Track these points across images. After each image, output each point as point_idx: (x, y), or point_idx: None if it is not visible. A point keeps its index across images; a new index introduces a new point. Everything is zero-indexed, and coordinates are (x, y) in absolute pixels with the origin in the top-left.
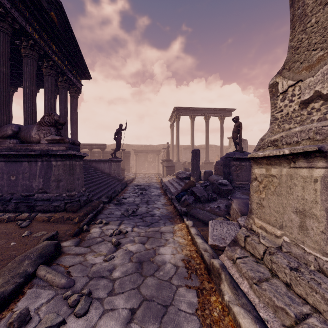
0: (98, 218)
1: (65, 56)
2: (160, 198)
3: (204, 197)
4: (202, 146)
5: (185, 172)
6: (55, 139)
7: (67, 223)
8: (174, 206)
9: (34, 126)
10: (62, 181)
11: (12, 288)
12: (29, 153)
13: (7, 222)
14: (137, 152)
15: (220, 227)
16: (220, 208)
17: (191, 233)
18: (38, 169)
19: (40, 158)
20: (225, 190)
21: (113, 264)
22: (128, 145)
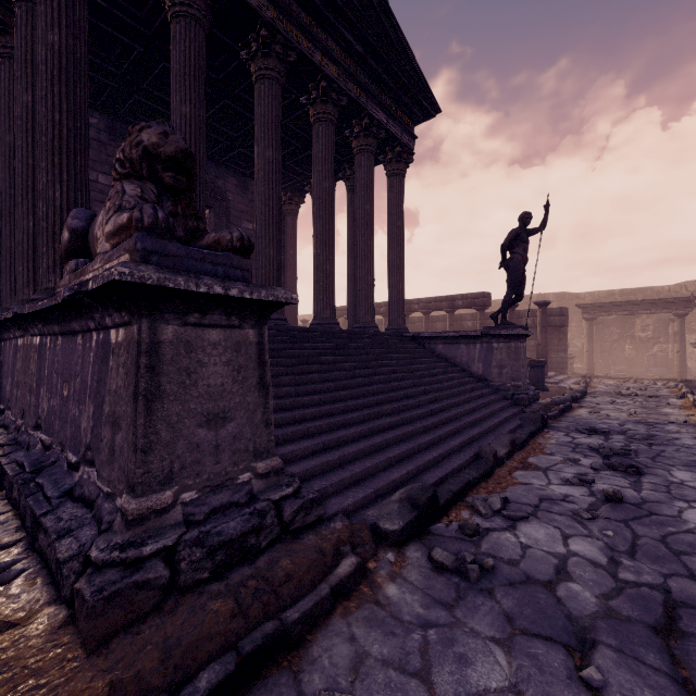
0: None
1: (362, 61)
2: None
3: None
4: None
5: None
6: (121, 227)
7: None
8: None
9: None
10: (121, 426)
11: None
12: (59, 298)
13: None
14: (593, 313)
15: None
16: None
17: None
18: (91, 362)
19: (91, 318)
20: None
21: None
22: (563, 296)
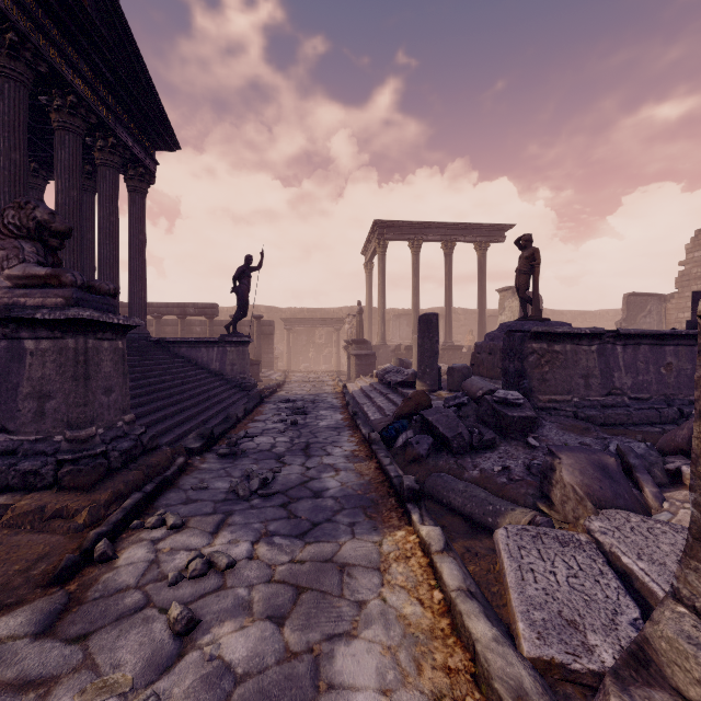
0: (160, 503)
1: (111, 87)
2: (340, 437)
3: (460, 438)
4: (436, 310)
5: (401, 370)
6: (35, 276)
7: (51, 528)
8: (378, 465)
9: None
10: (54, 396)
11: None
12: None
13: None
14: (291, 325)
15: (542, 561)
16: (512, 475)
17: (443, 582)
18: None
19: None
20: (517, 421)
21: None
22: (271, 309)
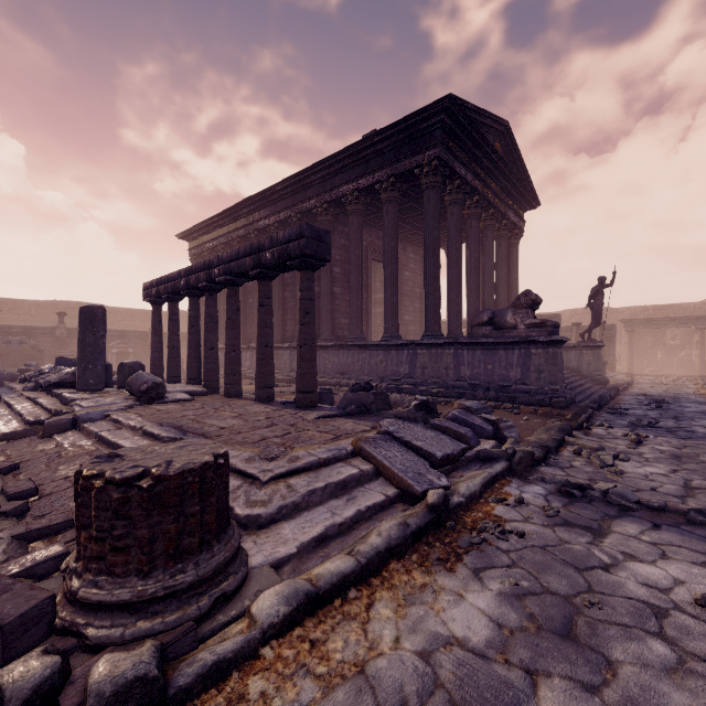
0: (593, 422)
1: (507, 191)
2: None
3: None
4: None
5: None
6: (534, 323)
7: (558, 418)
8: None
9: (508, 310)
10: (544, 372)
11: (559, 438)
12: (508, 340)
13: (494, 409)
14: (633, 326)
15: None
16: None
17: None
18: (515, 358)
19: (517, 346)
20: None
21: (640, 451)
22: (604, 311)
